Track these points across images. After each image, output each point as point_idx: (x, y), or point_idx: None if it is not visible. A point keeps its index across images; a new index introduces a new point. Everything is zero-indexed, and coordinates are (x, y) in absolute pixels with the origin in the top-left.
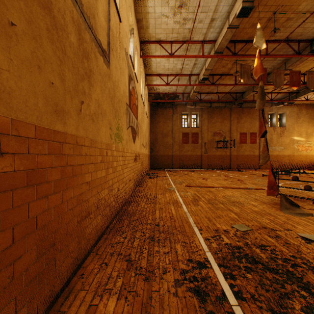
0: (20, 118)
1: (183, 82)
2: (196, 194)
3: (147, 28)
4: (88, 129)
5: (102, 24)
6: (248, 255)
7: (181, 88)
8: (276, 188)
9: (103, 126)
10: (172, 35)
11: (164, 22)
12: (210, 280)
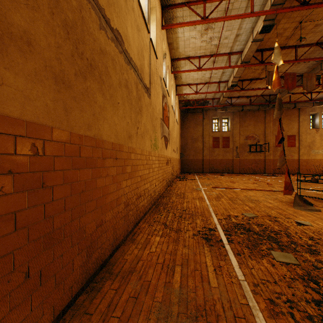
0: (120, 143)
1: (212, 89)
2: (220, 193)
3: (177, 48)
4: (140, 143)
5: (147, 71)
6: (246, 228)
7: (211, 94)
8: (292, 188)
9: (147, 140)
10: (200, 51)
11: (192, 42)
12: (215, 235)
